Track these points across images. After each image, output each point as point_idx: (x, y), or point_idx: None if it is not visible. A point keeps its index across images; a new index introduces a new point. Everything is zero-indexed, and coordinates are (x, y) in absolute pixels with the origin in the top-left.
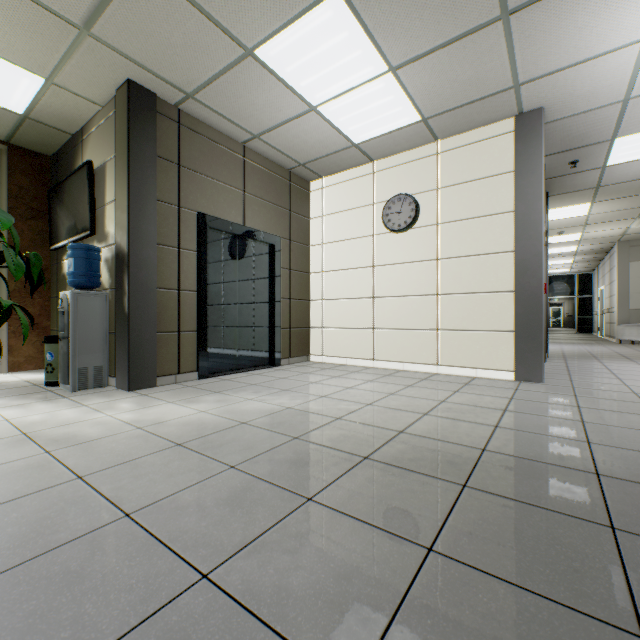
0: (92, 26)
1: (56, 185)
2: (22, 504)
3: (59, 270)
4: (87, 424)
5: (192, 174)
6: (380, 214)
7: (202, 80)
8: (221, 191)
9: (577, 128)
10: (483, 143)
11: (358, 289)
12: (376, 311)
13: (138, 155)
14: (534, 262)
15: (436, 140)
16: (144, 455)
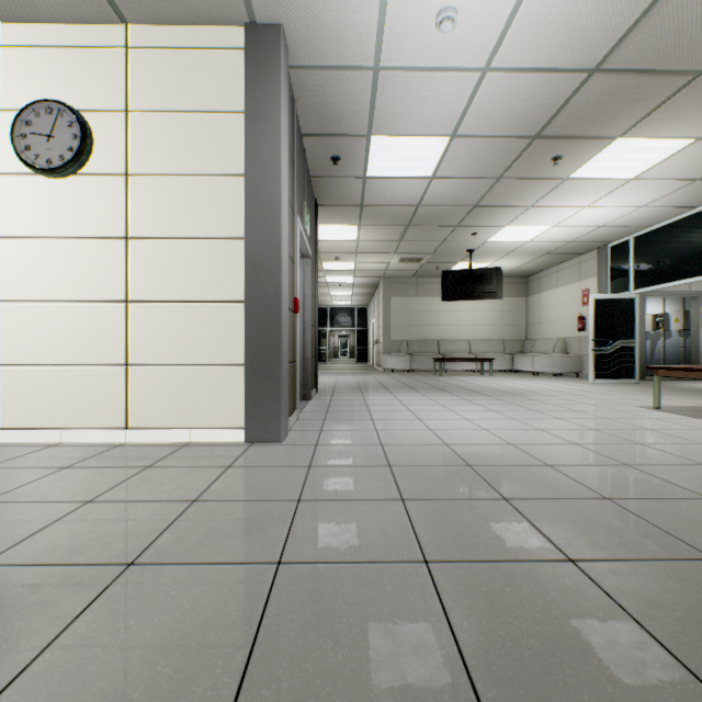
0: None
1: None
2: None
3: None
4: None
5: None
6: (13, 133)
7: None
8: None
9: (332, 97)
10: (201, 53)
11: None
12: (4, 329)
13: None
14: (272, 258)
15: (124, 21)
16: None
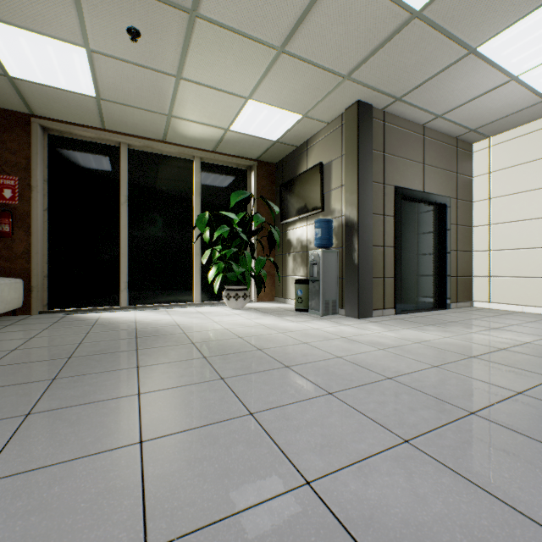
0: (352, 73)
1: (287, 182)
2: (426, 375)
3: (283, 237)
4: (372, 336)
5: (391, 158)
6: None
7: (415, 85)
8: (408, 167)
9: None
10: None
11: (538, 239)
12: None
13: (362, 152)
14: None
15: None
16: (457, 360)
